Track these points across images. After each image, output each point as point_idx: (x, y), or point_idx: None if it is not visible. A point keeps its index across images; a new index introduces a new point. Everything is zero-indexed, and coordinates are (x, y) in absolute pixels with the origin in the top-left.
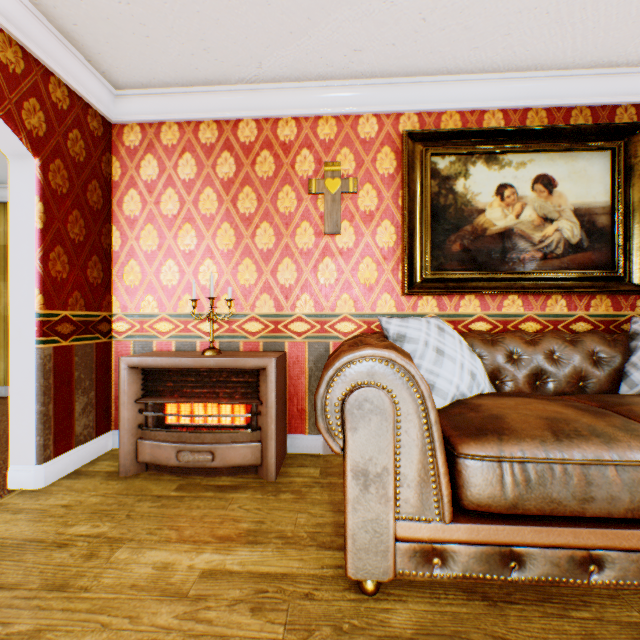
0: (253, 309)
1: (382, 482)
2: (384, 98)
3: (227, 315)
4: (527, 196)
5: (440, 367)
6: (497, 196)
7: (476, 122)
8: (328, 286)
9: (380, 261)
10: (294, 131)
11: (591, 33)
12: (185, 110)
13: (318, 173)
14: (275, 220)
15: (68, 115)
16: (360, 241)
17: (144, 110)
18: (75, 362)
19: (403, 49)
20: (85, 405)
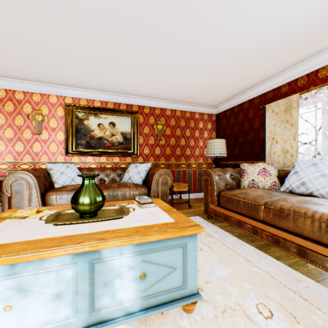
0: (4, 160)
1: (23, 202)
2: (59, 91)
3: None
4: (107, 127)
5: (61, 177)
6: (98, 127)
7: (92, 103)
8: (37, 152)
9: (58, 144)
10: (23, 96)
11: (115, 88)
12: None
13: (33, 112)
14: (14, 127)
15: None
16: (50, 137)
17: None
18: None
19: (59, 80)
20: None
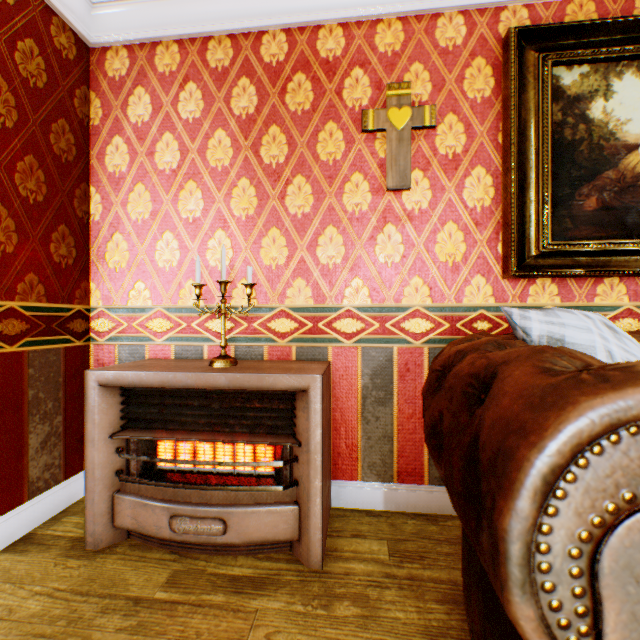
0: (282, 300)
1: None
2: None
3: (245, 309)
4: None
5: None
6: None
7: (621, 12)
8: (391, 266)
9: (469, 228)
10: (341, 43)
11: None
12: (187, 20)
13: (376, 102)
14: (313, 172)
15: (15, 14)
16: (439, 199)
17: (132, 24)
18: (28, 376)
19: None
20: (46, 436)
